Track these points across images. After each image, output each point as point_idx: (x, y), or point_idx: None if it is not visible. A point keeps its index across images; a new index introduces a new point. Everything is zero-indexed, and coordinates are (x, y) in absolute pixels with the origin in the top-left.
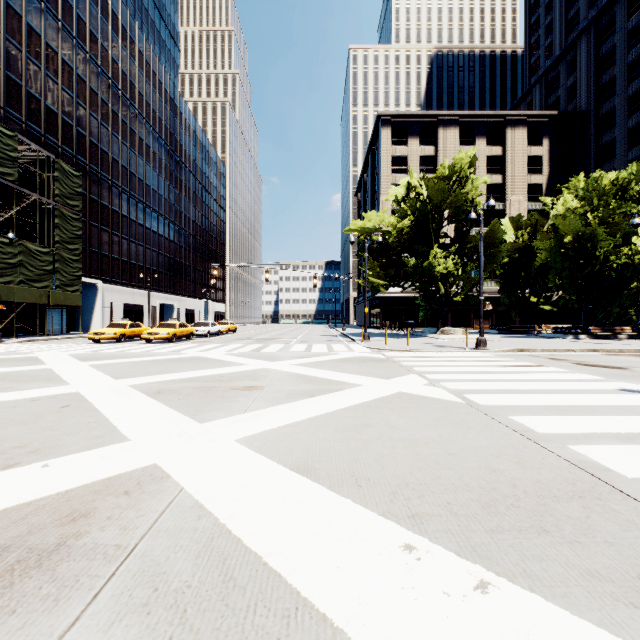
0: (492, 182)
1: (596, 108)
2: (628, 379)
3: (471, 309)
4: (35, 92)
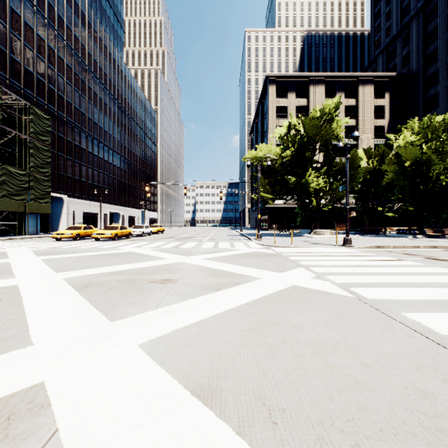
0: (348, 124)
1: (424, 71)
2: None
3: (333, 216)
4: (16, 57)
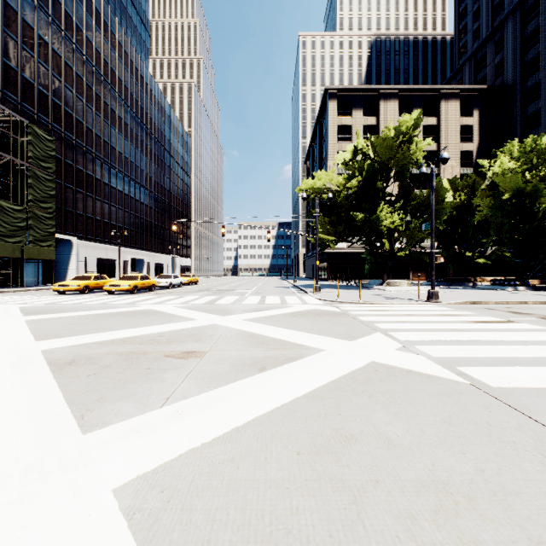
0: (428, 149)
1: (522, 82)
2: None
3: (409, 263)
4: (12, 63)
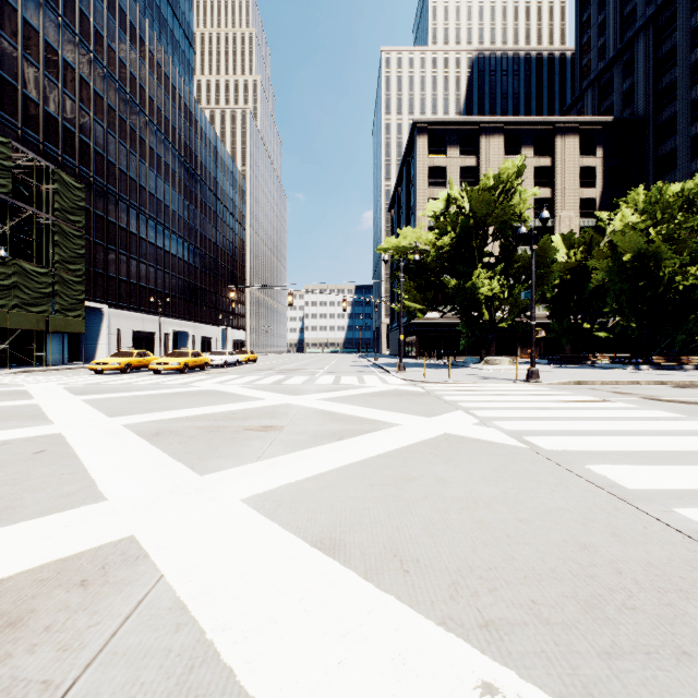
0: (540, 196)
1: (655, 114)
2: None
3: (517, 337)
4: (33, 95)
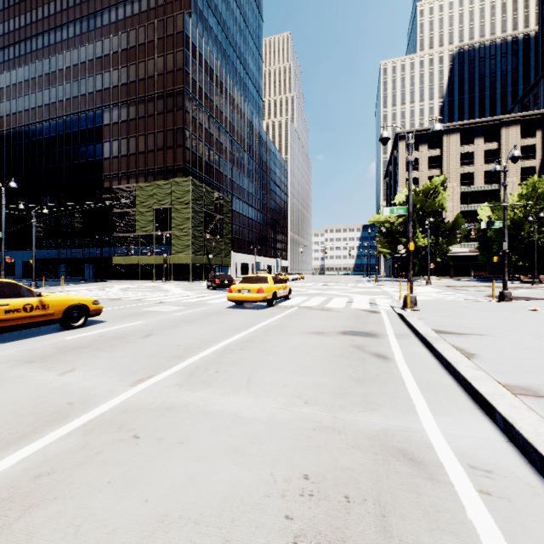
0: (489, 169)
1: None
2: (451, 291)
3: (470, 264)
4: (212, 163)
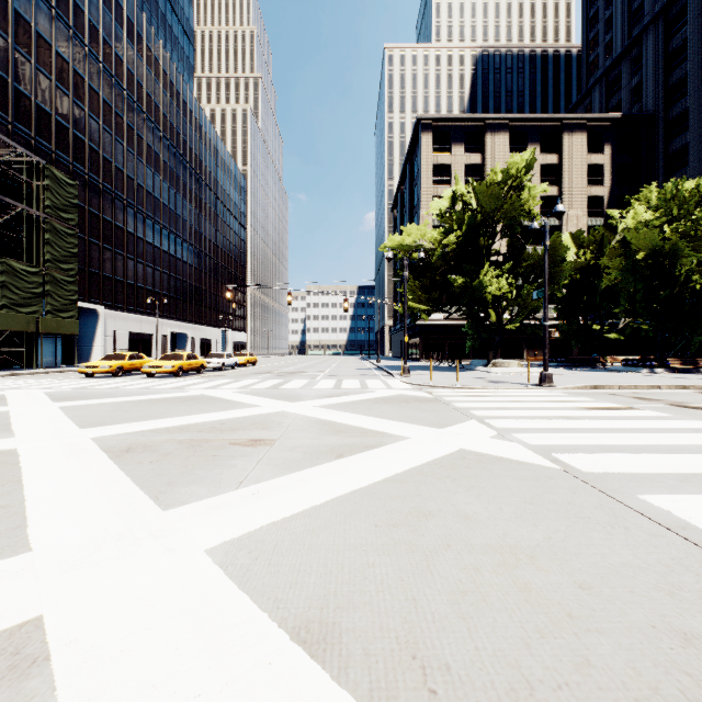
0: (547, 195)
1: (665, 110)
2: None
3: (523, 338)
4: (24, 89)
